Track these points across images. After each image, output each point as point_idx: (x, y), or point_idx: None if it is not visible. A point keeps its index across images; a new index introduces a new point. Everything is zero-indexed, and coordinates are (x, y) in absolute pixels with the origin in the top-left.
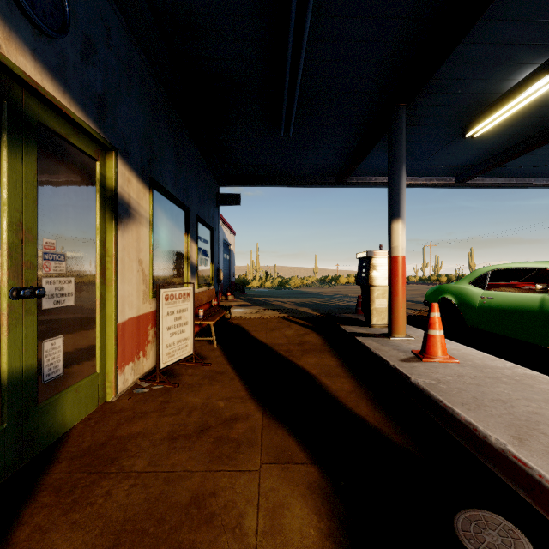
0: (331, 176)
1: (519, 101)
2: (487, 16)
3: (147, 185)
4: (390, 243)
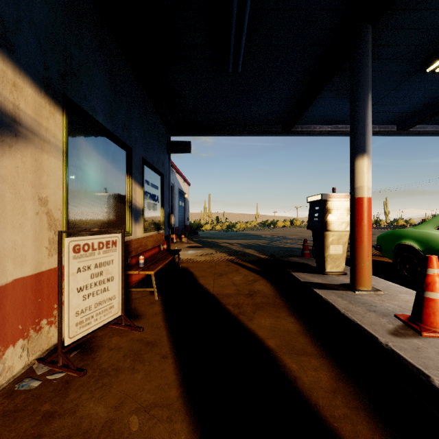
0: (277, 125)
1: None
2: None
3: (57, 104)
4: (354, 182)
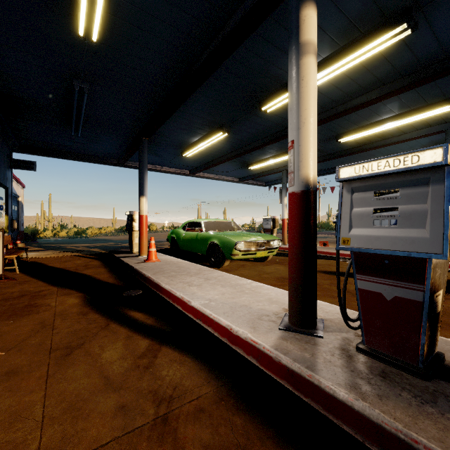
0: (114, 159)
1: (198, 148)
2: (171, 119)
3: None
4: (139, 208)
